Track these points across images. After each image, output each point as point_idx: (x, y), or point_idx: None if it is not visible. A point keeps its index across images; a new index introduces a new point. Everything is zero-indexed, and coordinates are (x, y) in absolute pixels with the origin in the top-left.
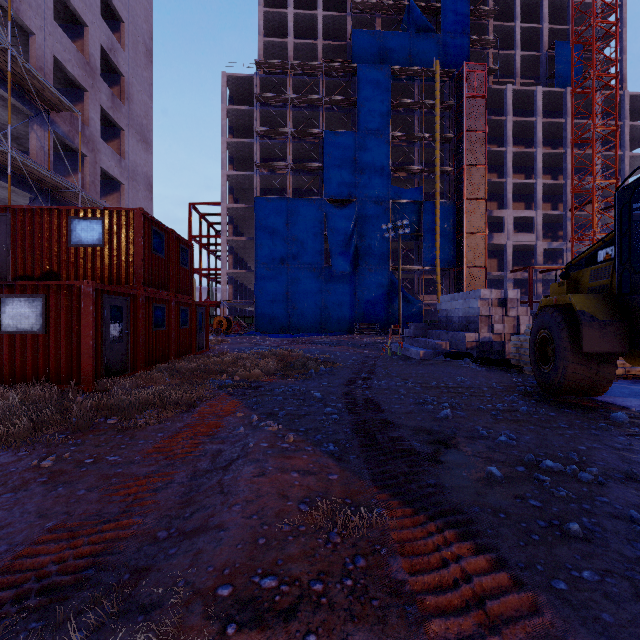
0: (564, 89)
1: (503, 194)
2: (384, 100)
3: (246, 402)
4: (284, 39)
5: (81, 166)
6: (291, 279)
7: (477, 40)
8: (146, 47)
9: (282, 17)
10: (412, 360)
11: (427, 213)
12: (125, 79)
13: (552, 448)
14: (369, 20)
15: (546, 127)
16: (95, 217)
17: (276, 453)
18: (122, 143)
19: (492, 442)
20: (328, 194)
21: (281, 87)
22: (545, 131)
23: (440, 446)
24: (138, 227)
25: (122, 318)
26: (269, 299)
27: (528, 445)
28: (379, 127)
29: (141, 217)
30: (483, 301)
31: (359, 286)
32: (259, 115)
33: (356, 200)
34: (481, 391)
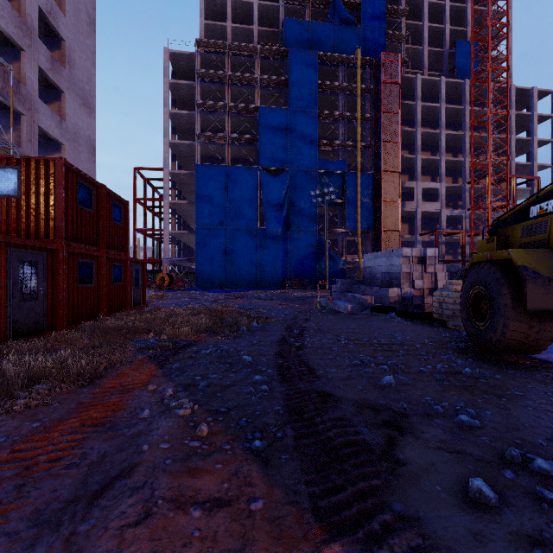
0: (463, 80)
1: (413, 168)
2: (312, 81)
3: (165, 368)
4: (223, 23)
5: (17, 124)
6: (229, 239)
7: (392, 35)
8: (89, 16)
9: (221, 3)
10: (341, 314)
11: (350, 182)
12: (66, 44)
13: (524, 430)
14: (299, 11)
15: (448, 112)
16: (10, 166)
17: (177, 463)
18: (63, 105)
19: (452, 422)
20: (263, 163)
21: (220, 65)
22: (447, 116)
23: (393, 432)
24: (59, 178)
25: (36, 274)
26: (209, 257)
27: (495, 426)
28: (308, 105)
29: (62, 167)
30: (405, 259)
31: (290, 246)
32: (200, 90)
33: (288, 169)
34: (415, 348)
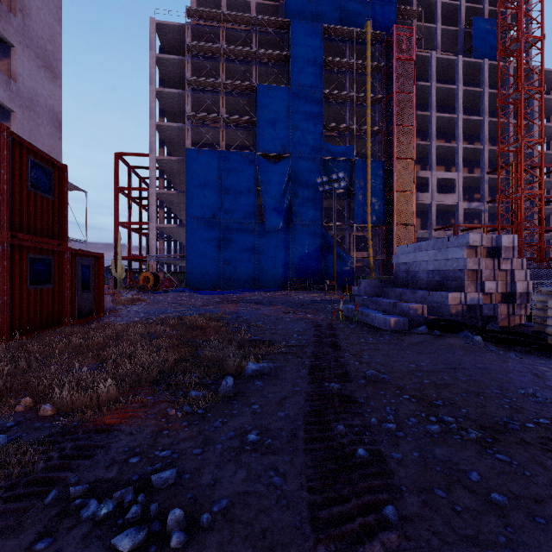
0: (482, 60)
1: (426, 158)
2: (317, 57)
3: None
4: None
5: None
6: (223, 234)
7: (403, 10)
8: None
9: None
10: (382, 333)
11: (358, 171)
12: None
13: None
14: None
15: (465, 96)
16: None
17: None
18: (13, 62)
19: None
20: (261, 148)
21: (213, 36)
22: (464, 100)
23: None
24: None
25: None
26: (200, 254)
27: None
28: (312, 84)
29: None
30: (470, 250)
31: (292, 242)
32: (190, 66)
33: (289, 155)
34: None
